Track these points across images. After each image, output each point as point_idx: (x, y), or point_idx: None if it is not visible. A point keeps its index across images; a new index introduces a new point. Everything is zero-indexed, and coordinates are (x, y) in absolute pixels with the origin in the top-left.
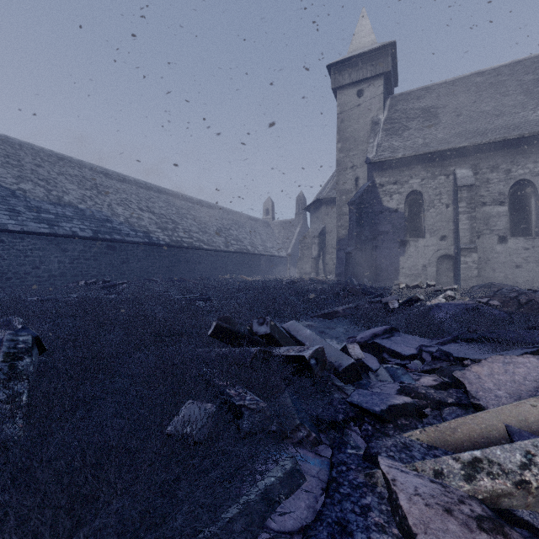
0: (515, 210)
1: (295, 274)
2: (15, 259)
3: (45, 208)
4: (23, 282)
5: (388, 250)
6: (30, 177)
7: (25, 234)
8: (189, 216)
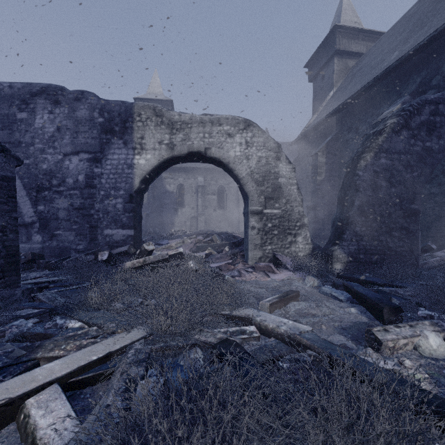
0: (219, 198)
1: None
2: None
3: None
4: None
5: (169, 213)
6: None
7: None
8: None
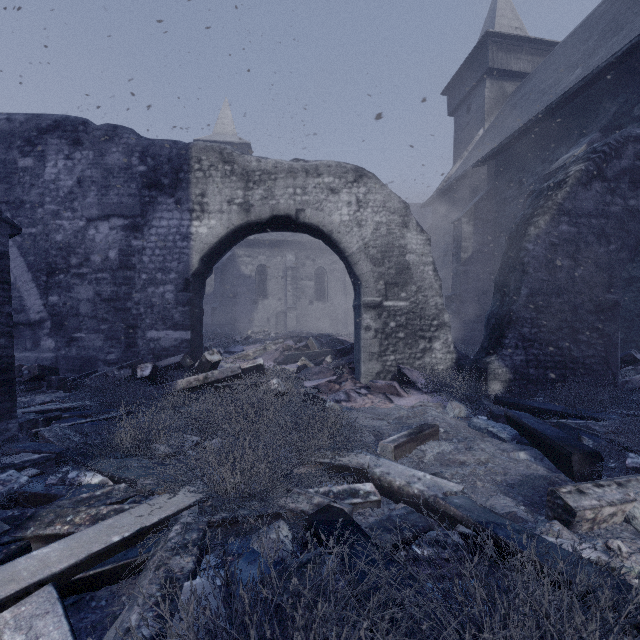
0: (318, 285)
1: None
2: None
3: None
4: None
5: (244, 306)
6: None
7: None
8: None
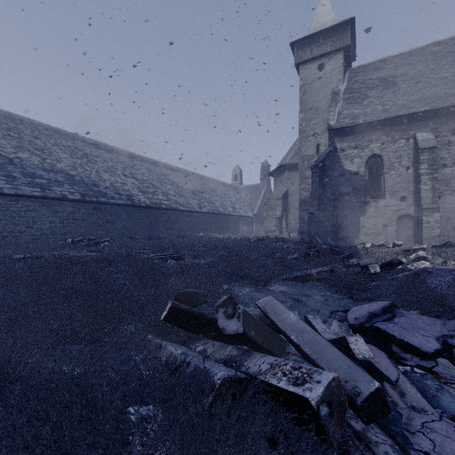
0: None
1: (260, 231)
2: (10, 220)
3: (39, 174)
4: (17, 240)
5: (349, 210)
6: (28, 147)
7: (20, 197)
8: (168, 181)
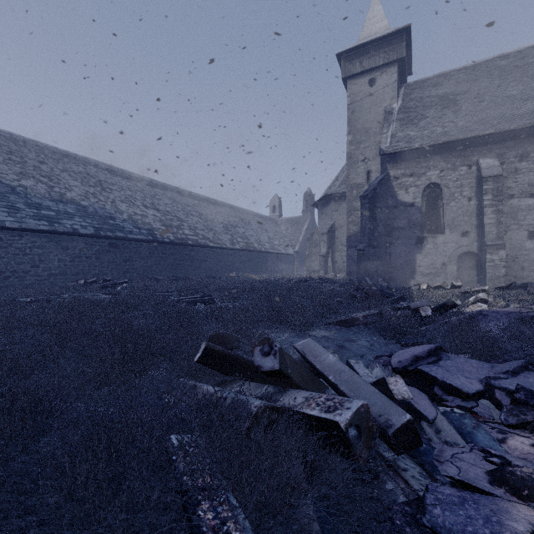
0: None
1: (302, 272)
2: (13, 258)
3: (46, 205)
4: (21, 281)
5: (404, 247)
6: (32, 173)
7: (24, 231)
8: (195, 213)
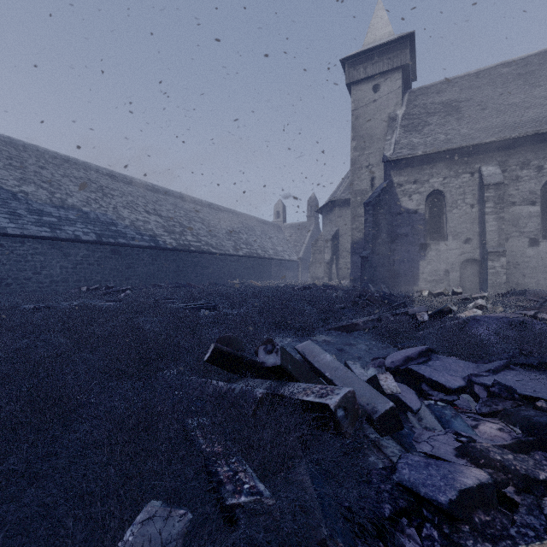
0: None
1: (306, 278)
2: (15, 264)
3: (48, 211)
4: (23, 288)
5: (407, 254)
6: (33, 179)
7: (26, 238)
8: (198, 219)
